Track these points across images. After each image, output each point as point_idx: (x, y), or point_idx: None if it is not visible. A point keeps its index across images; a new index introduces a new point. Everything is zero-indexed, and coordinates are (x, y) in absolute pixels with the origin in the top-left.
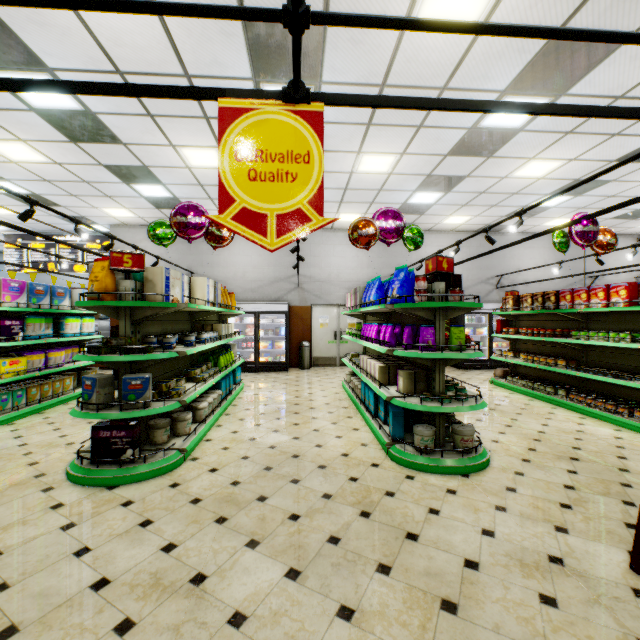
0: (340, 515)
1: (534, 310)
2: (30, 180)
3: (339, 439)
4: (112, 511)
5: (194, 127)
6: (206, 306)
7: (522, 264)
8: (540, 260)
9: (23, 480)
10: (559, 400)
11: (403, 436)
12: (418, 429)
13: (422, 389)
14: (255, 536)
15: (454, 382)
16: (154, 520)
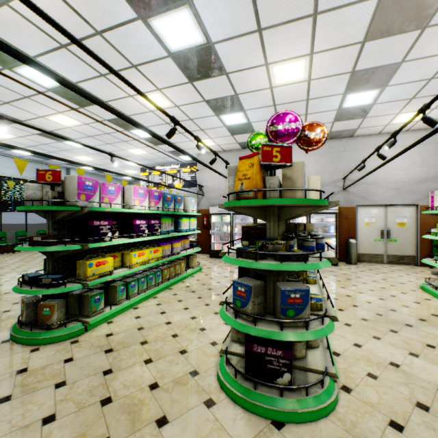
0: None
1: None
2: (158, 125)
3: None
4: None
5: (295, 33)
6: None
7: None
8: None
9: (182, 377)
10: None
11: None
12: None
13: None
14: None
15: None
16: None
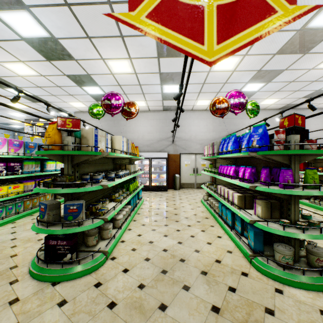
0: None
1: None
2: (31, 87)
3: (210, 245)
4: (49, 311)
5: (114, 44)
6: (121, 154)
7: (309, 128)
8: (321, 125)
9: (2, 271)
10: None
11: (262, 250)
12: (280, 249)
13: (276, 215)
14: None
15: None
16: None
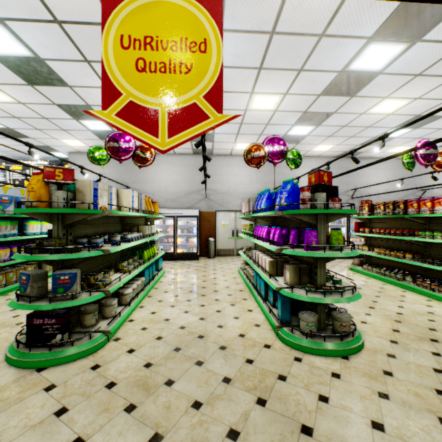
0: (238, 403)
1: (386, 215)
2: (3, 117)
3: (237, 320)
4: (34, 397)
5: None
6: (130, 212)
7: (370, 181)
8: (384, 178)
9: None
10: (407, 285)
11: (290, 320)
12: (303, 316)
13: (305, 281)
14: (159, 429)
15: (330, 274)
16: (69, 408)
